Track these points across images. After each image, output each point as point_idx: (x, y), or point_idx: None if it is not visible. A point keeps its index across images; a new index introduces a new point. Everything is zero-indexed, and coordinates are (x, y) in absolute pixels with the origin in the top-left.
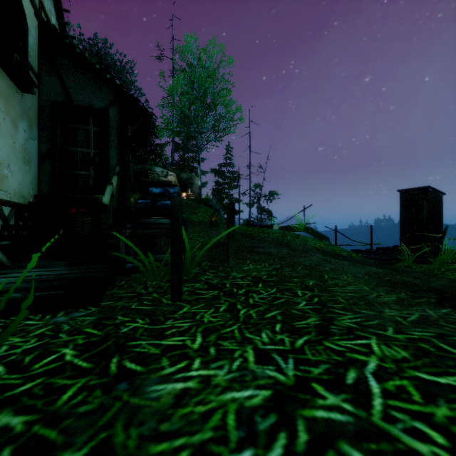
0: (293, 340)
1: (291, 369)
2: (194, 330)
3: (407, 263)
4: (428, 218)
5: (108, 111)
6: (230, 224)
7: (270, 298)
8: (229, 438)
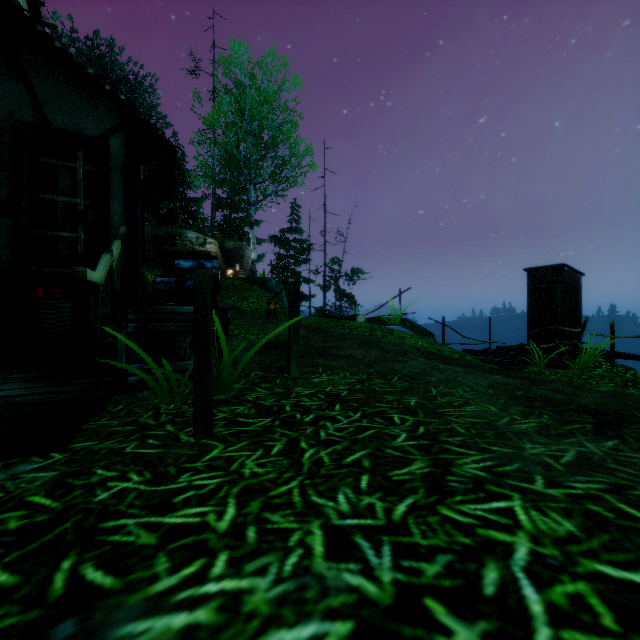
0: (389, 507)
1: (387, 568)
2: (224, 493)
3: (537, 368)
4: (563, 307)
5: (108, 141)
6: (293, 313)
7: (352, 429)
8: None
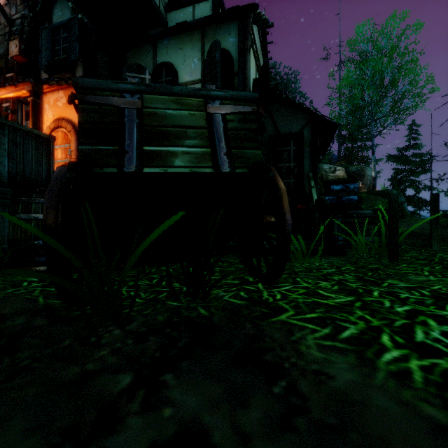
0: None
1: None
2: (420, 271)
3: None
4: None
5: (303, 132)
6: (434, 212)
7: None
8: None
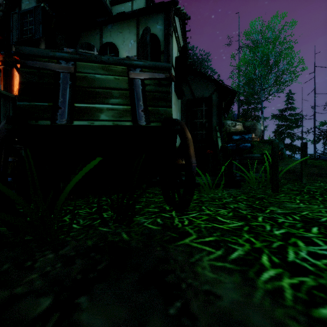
0: None
1: None
2: (293, 199)
3: None
4: None
5: (212, 97)
6: (303, 156)
7: None
8: (323, 213)
